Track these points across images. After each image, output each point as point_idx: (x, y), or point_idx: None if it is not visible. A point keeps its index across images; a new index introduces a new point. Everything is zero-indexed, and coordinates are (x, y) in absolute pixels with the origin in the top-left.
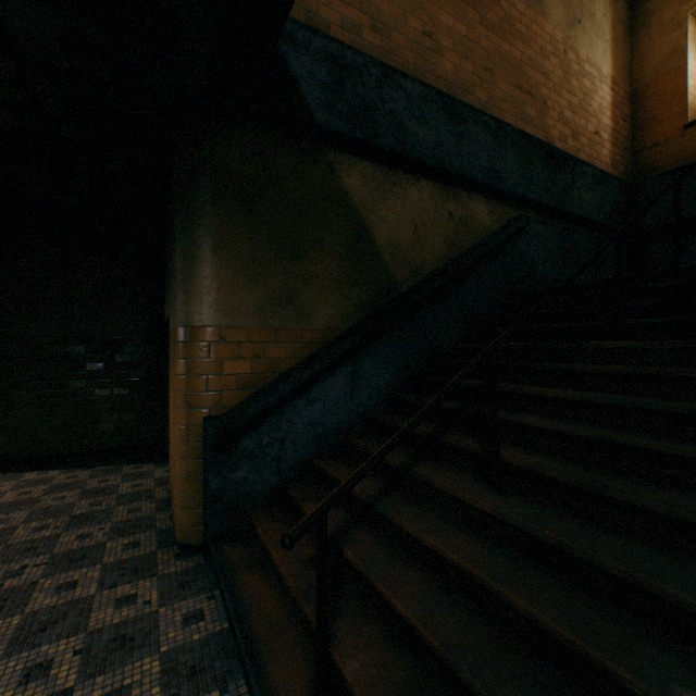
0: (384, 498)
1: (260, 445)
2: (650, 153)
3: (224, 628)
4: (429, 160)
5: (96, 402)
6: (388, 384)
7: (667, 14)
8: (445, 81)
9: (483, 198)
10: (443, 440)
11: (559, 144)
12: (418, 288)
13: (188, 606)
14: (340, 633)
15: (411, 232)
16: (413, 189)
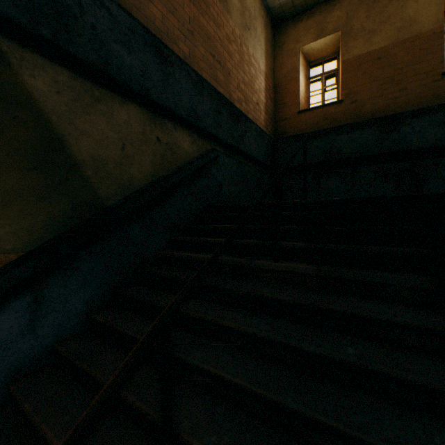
0: None
1: None
2: (283, 124)
3: None
4: (136, 86)
5: None
6: (88, 302)
7: (290, 46)
8: (153, 23)
9: (186, 131)
10: (124, 397)
11: (238, 104)
12: (124, 203)
13: None
14: None
15: (119, 149)
16: (121, 110)
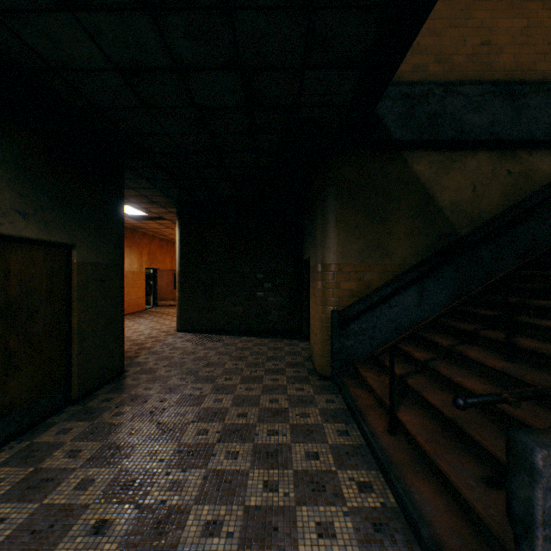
0: (434, 361)
1: (360, 328)
2: None
3: (344, 407)
4: (485, 137)
5: (268, 305)
6: (448, 299)
7: None
8: (502, 71)
9: (546, 151)
10: (479, 333)
11: None
12: (474, 232)
13: (327, 397)
14: (402, 409)
15: (469, 192)
16: (471, 161)
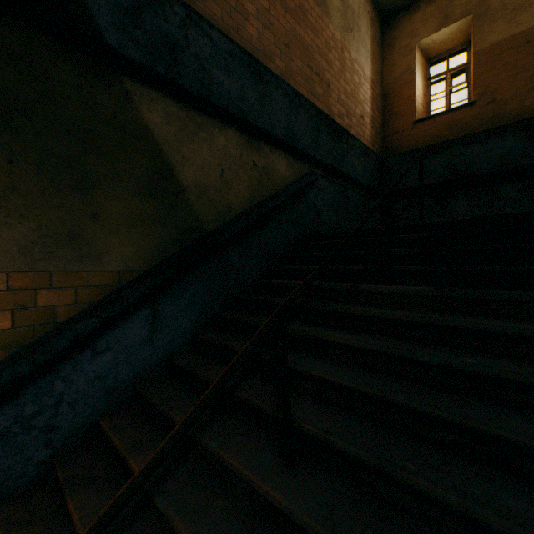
0: (167, 482)
1: (20, 418)
2: (394, 138)
3: None
4: (234, 110)
5: None
6: (193, 323)
7: (404, 42)
8: (250, 43)
9: (282, 153)
10: (238, 395)
11: (338, 119)
12: (223, 229)
13: None
14: None
15: (218, 175)
16: (220, 135)
